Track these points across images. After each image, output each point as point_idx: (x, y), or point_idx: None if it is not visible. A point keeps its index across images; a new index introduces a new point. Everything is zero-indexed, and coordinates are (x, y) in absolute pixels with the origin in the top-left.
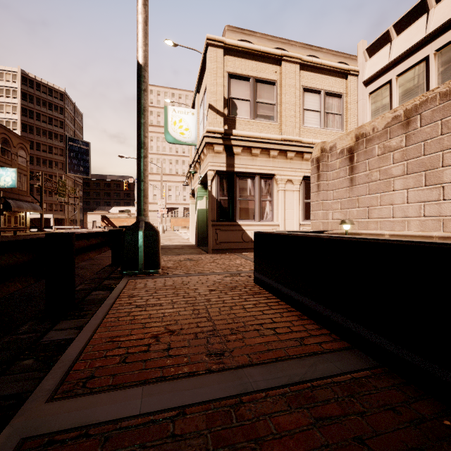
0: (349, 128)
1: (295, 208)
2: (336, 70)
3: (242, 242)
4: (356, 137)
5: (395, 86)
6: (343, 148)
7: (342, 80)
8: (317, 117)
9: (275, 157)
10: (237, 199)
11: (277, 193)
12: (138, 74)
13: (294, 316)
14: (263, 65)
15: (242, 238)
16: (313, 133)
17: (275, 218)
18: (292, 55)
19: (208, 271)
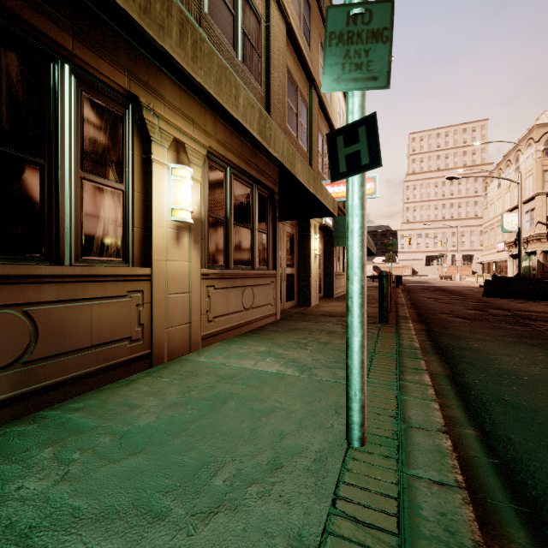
0: None
1: None
2: None
3: None
4: None
5: None
6: None
7: None
8: None
9: None
10: None
11: None
12: (519, 231)
13: None
14: None
15: None
16: None
17: None
18: None
19: None
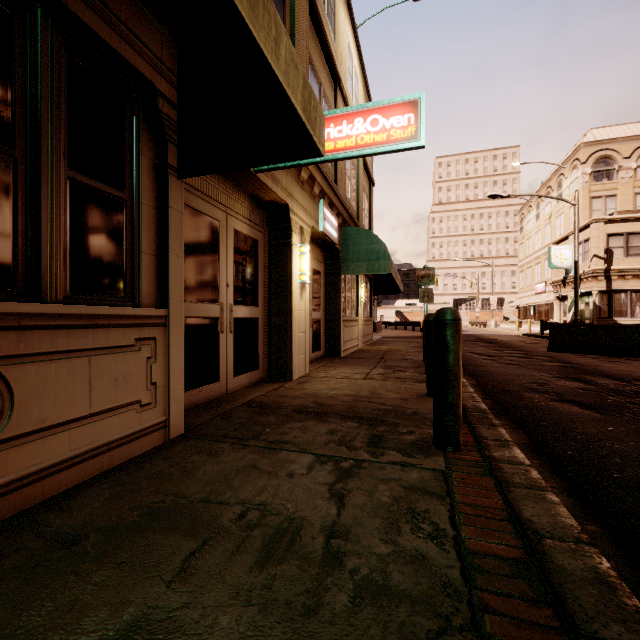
0: None
1: None
2: None
3: None
4: None
5: None
6: None
7: None
8: None
9: None
10: (613, 305)
11: None
12: (575, 265)
13: None
14: (633, 224)
15: None
16: None
17: None
18: None
19: None
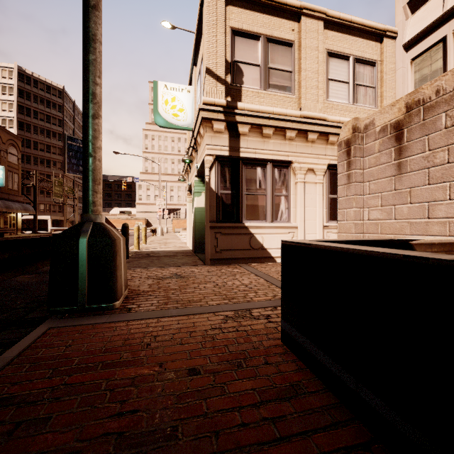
0: (385, 104)
1: (318, 205)
2: (369, 30)
3: (250, 250)
4: (408, 107)
5: (452, 43)
6: (386, 124)
7: (375, 44)
8: (345, 89)
9: (293, 139)
10: (243, 193)
11: (295, 186)
12: None
13: None
14: (276, 21)
15: (249, 244)
16: (340, 110)
17: (293, 218)
18: (314, 8)
19: (198, 303)
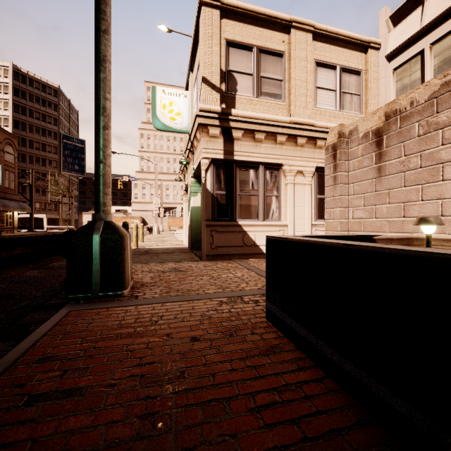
0: (369, 111)
1: (306, 205)
2: (354, 42)
3: (243, 246)
4: (387, 116)
5: (429, 56)
6: (368, 130)
7: (360, 54)
8: (332, 97)
9: (283, 143)
10: (236, 193)
11: (286, 187)
12: (95, 8)
13: (381, 448)
14: (268, 33)
15: (242, 241)
16: (328, 116)
17: (283, 216)
18: (303, 21)
19: (196, 292)
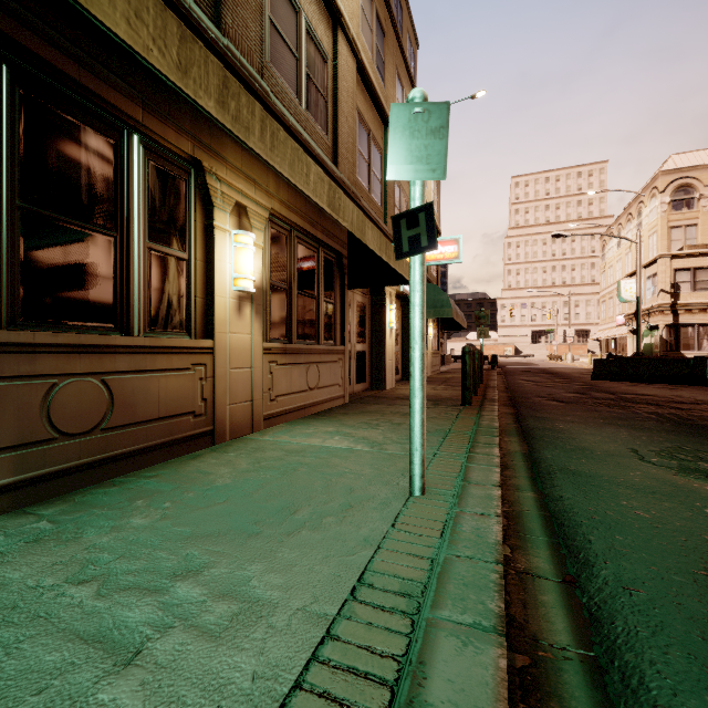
0: None
1: None
2: None
3: None
4: None
5: None
6: None
7: None
8: None
9: None
10: (680, 339)
11: None
12: (637, 301)
13: None
14: (701, 259)
15: None
16: None
17: None
18: None
19: None
